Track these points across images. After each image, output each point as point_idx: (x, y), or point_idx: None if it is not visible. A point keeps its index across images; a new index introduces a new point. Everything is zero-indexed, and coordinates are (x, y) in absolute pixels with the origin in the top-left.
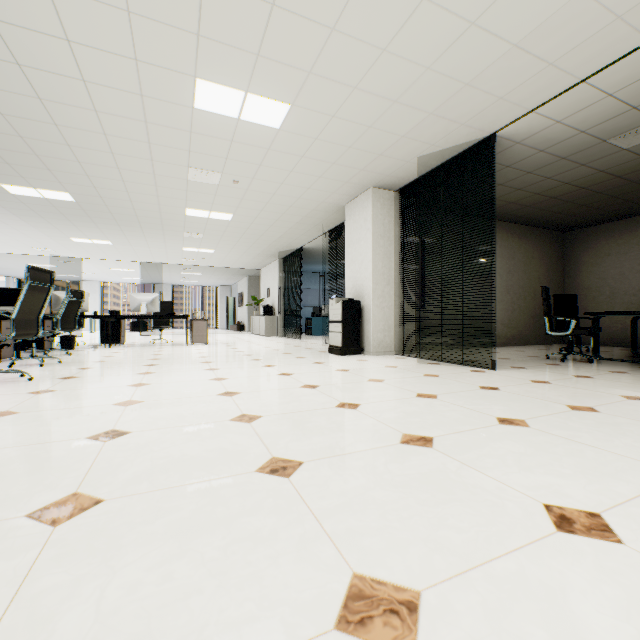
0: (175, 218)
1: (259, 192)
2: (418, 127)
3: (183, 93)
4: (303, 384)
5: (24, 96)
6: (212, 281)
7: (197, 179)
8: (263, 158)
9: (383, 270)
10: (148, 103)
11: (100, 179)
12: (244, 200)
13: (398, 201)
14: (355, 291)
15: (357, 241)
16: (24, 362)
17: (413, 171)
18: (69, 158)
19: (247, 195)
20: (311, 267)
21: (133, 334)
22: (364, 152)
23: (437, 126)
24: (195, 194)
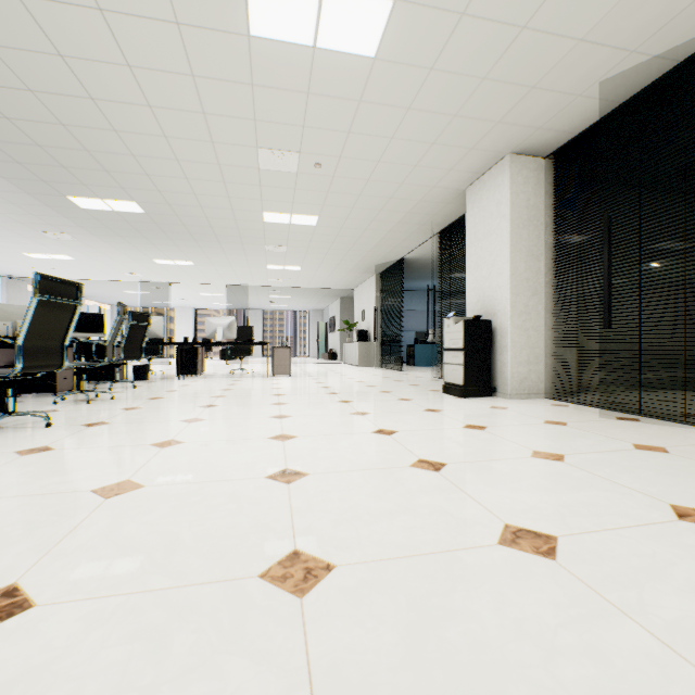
0: (253, 227)
1: (349, 179)
2: (614, 12)
3: (231, 7)
4: (415, 458)
5: (43, 55)
6: (302, 305)
7: (270, 166)
8: (352, 119)
9: (526, 274)
10: (189, 38)
11: (162, 179)
12: (330, 194)
13: (549, 172)
14: (481, 307)
15: (484, 236)
16: (79, 396)
17: (583, 114)
18: (121, 151)
19: (334, 185)
20: (413, 284)
21: (220, 362)
22: (506, 86)
23: (653, 3)
24: (270, 190)
